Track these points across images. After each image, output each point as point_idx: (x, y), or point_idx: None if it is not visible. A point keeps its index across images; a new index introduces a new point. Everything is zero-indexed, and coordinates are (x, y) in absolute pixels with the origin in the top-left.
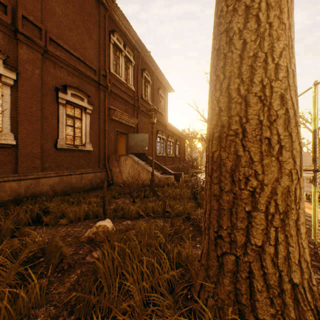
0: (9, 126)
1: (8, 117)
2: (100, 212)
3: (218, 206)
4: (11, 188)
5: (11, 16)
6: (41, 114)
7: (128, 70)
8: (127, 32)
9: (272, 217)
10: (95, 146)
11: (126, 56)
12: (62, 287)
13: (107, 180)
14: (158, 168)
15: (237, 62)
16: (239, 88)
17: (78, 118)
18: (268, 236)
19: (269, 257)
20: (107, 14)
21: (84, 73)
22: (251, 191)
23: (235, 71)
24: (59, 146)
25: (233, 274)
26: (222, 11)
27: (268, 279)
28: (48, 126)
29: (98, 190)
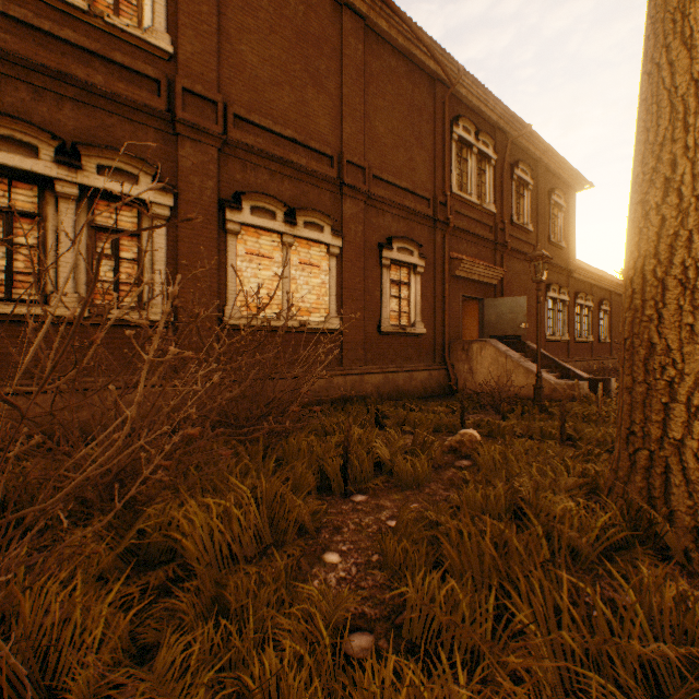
0: (335, 306)
1: (334, 296)
2: (455, 424)
3: (630, 400)
4: (338, 385)
5: (336, 168)
6: (363, 286)
7: (483, 175)
8: (482, 106)
9: (695, 410)
10: (427, 326)
11: (479, 152)
12: (440, 476)
13: (447, 384)
14: (550, 367)
15: (652, 241)
16: (655, 270)
17: (405, 283)
18: (690, 430)
19: (690, 452)
20: (447, 95)
21: (413, 210)
22: (668, 381)
23: (650, 251)
24: (383, 329)
25: (646, 470)
26: (638, 178)
27: (687, 474)
28: (370, 301)
29: (435, 400)
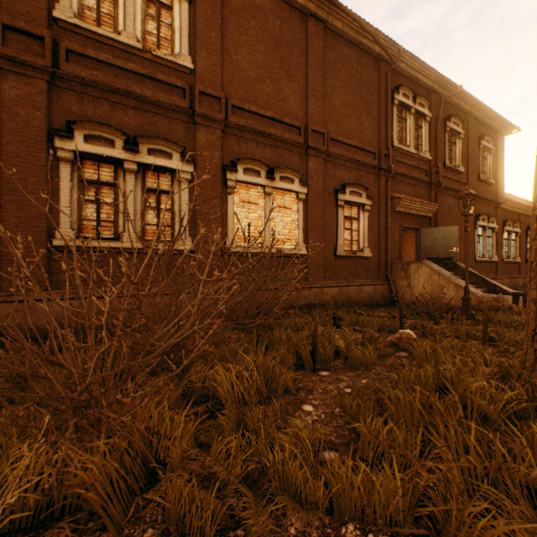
0: (302, 237)
1: (301, 229)
2: (395, 326)
3: (535, 308)
4: (305, 295)
5: (303, 135)
6: (323, 222)
7: (420, 130)
8: (418, 75)
9: None
10: (373, 251)
11: (416, 112)
12: (383, 362)
13: (389, 296)
14: (478, 283)
15: None
16: None
17: (355, 218)
18: None
19: None
20: (389, 70)
21: (361, 162)
22: None
23: None
24: (338, 253)
25: None
26: None
27: None
28: (328, 232)
29: (379, 308)
